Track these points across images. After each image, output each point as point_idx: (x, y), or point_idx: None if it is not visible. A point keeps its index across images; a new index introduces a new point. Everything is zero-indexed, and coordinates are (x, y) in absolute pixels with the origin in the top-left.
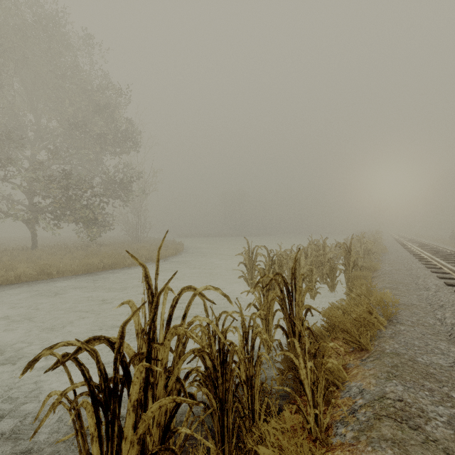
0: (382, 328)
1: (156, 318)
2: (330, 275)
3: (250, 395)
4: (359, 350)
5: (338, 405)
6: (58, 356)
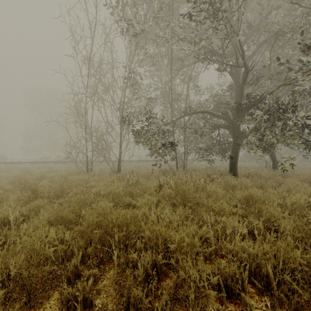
0: None
1: None
2: None
3: None
4: None
5: None
6: None
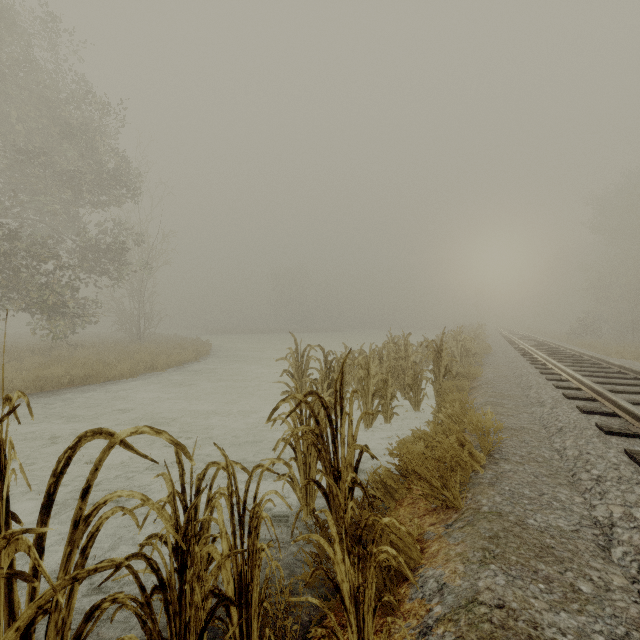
0: (479, 469)
1: None
2: (414, 387)
3: (245, 620)
4: (443, 509)
5: (404, 615)
6: None
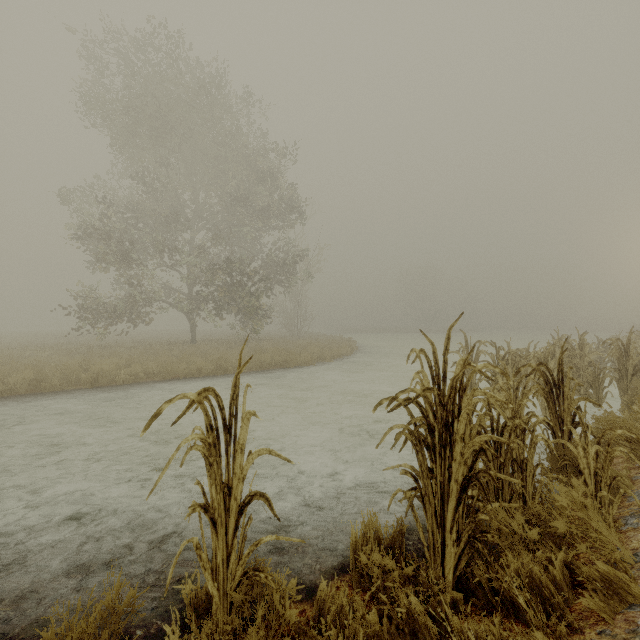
0: None
1: (462, 380)
2: (594, 384)
3: (521, 479)
4: None
5: (625, 507)
6: (400, 400)
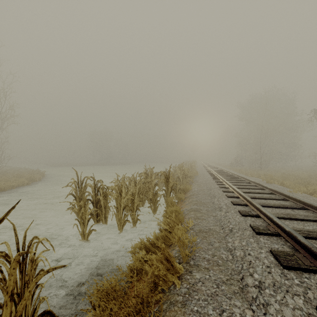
0: (177, 283)
1: None
2: (153, 200)
3: None
4: None
5: None
6: None
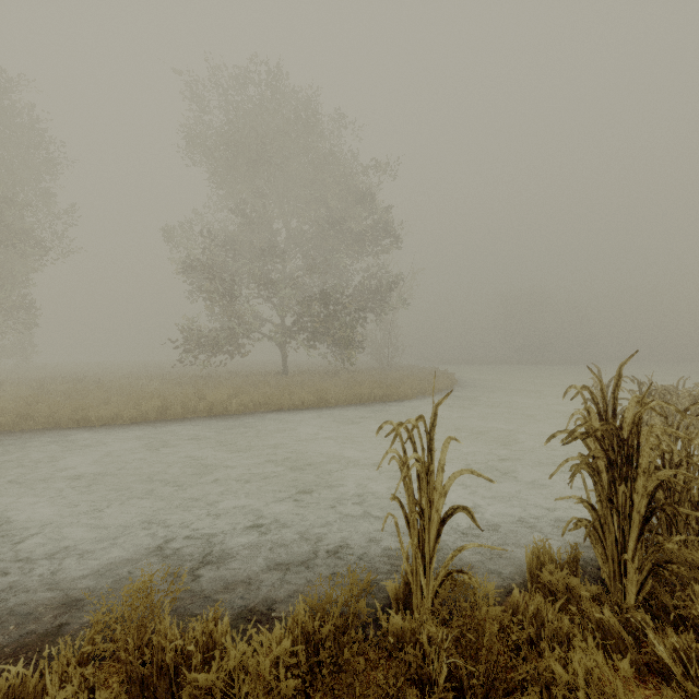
0: None
1: (640, 417)
2: None
3: (695, 520)
4: None
5: None
6: (575, 433)
